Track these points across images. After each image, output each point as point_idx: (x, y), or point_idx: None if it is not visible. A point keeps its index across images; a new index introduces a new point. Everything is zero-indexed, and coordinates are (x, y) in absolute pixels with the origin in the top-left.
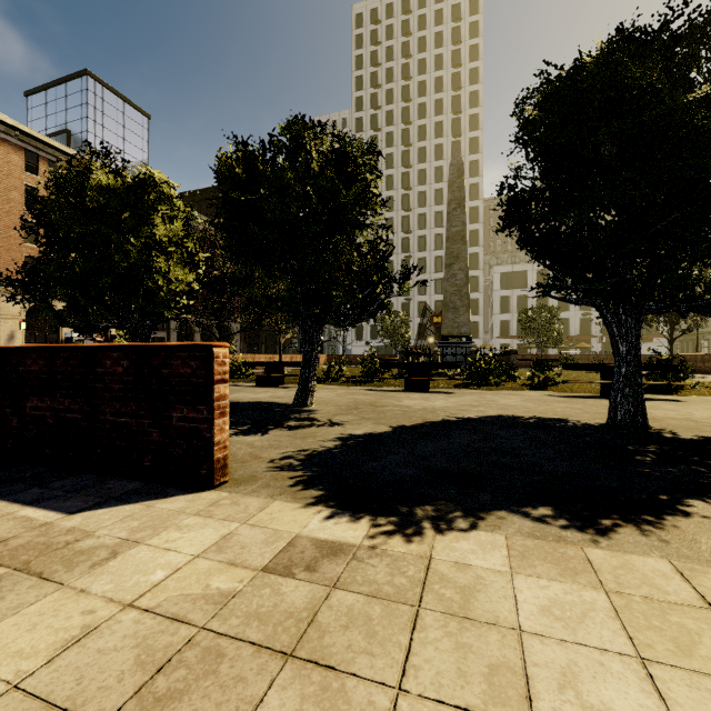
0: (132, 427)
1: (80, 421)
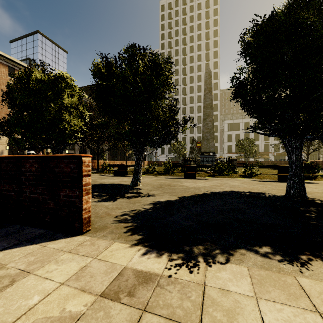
0: (40, 200)
1: (13, 196)
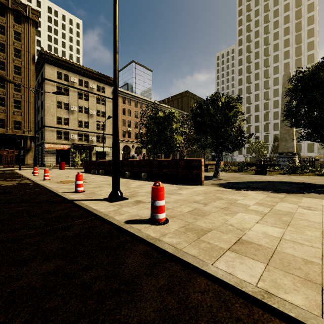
0: (185, 174)
1: (174, 173)
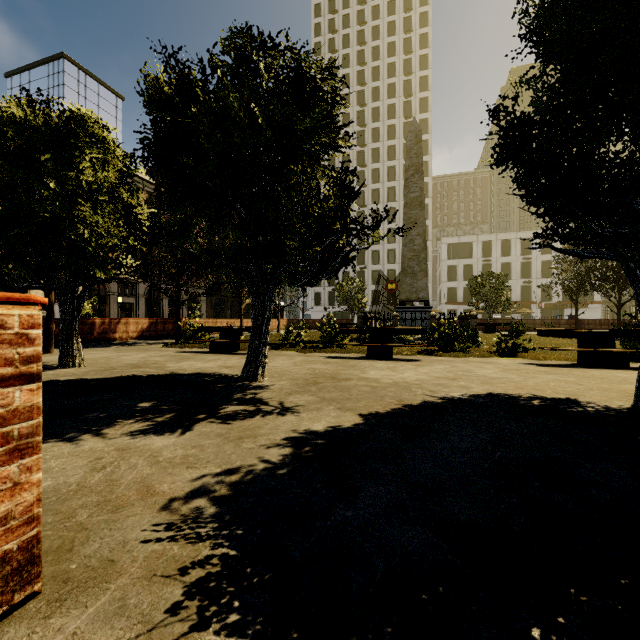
0: None
1: None
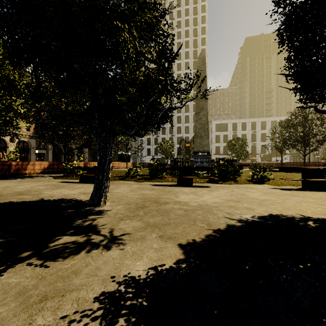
0: None
1: None
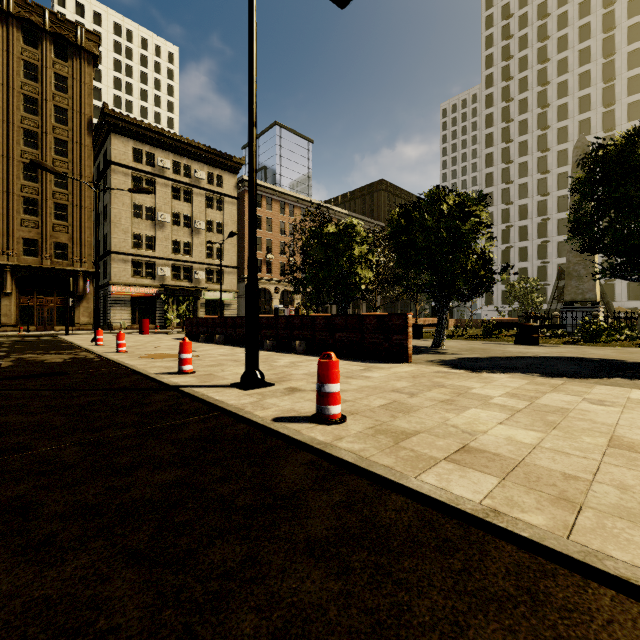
0: (377, 342)
1: (357, 341)
